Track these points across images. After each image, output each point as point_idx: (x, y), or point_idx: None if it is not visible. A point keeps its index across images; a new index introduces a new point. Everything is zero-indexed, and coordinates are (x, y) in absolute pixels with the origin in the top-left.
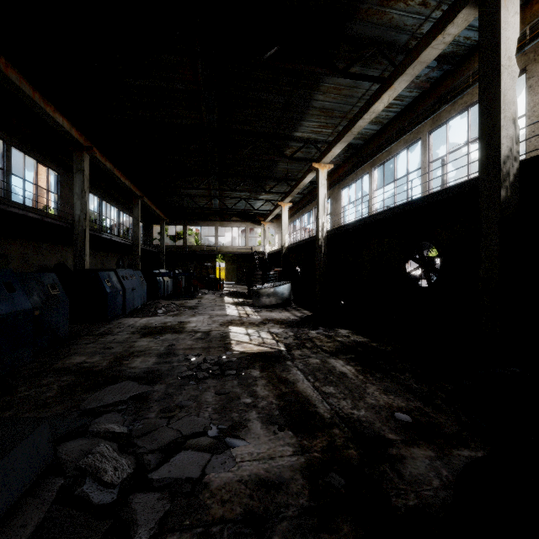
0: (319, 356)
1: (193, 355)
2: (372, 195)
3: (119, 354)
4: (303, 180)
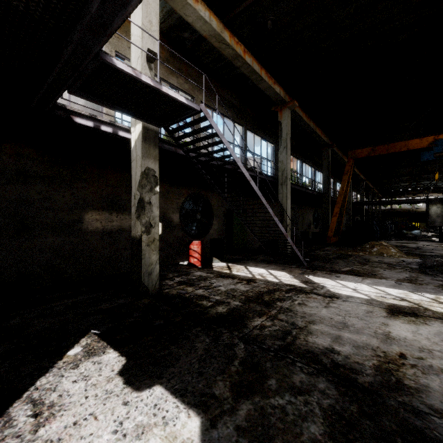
0: None
1: None
2: None
3: None
4: None
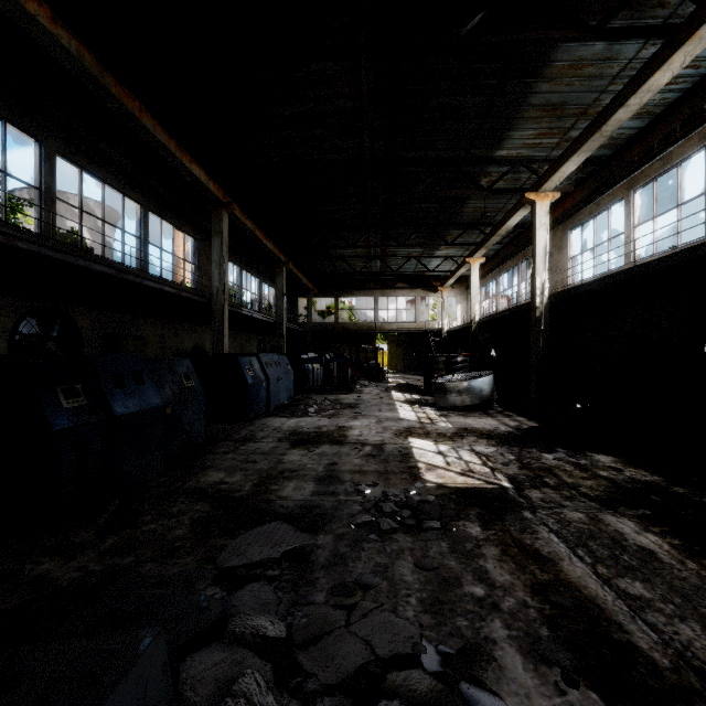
0: (580, 506)
1: (366, 485)
2: (630, 235)
3: (264, 474)
4: (507, 222)
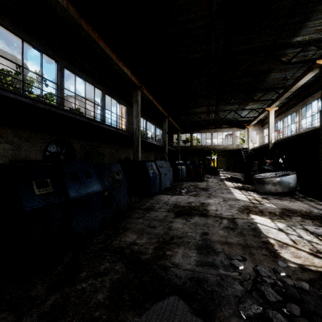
0: None
1: (237, 259)
2: None
3: (161, 238)
4: (298, 82)
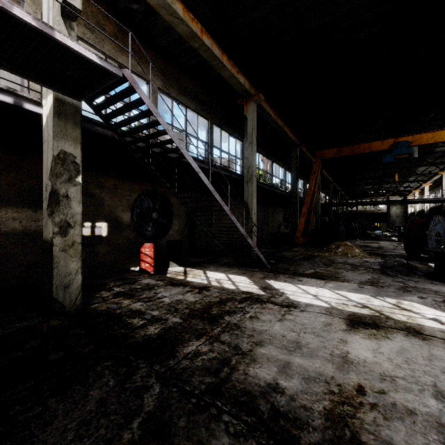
0: None
1: None
2: None
3: None
4: (421, 186)
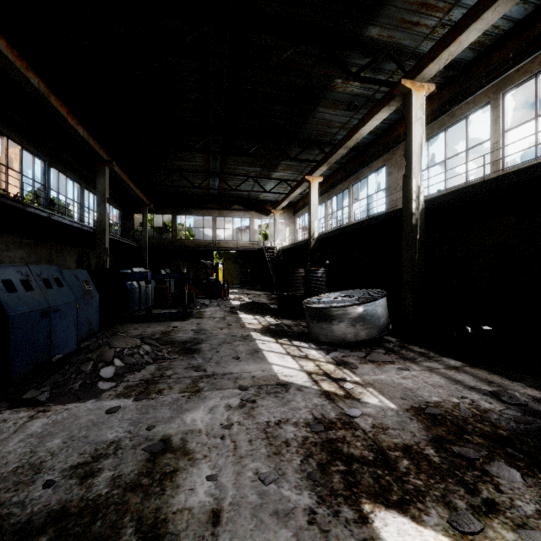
0: None
1: None
2: (500, 140)
3: None
4: (362, 128)
